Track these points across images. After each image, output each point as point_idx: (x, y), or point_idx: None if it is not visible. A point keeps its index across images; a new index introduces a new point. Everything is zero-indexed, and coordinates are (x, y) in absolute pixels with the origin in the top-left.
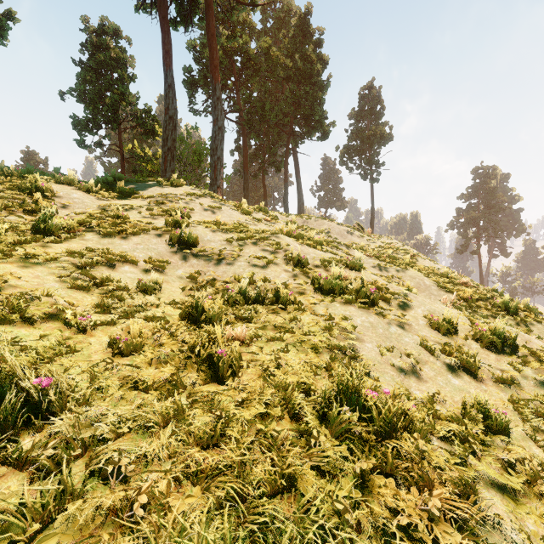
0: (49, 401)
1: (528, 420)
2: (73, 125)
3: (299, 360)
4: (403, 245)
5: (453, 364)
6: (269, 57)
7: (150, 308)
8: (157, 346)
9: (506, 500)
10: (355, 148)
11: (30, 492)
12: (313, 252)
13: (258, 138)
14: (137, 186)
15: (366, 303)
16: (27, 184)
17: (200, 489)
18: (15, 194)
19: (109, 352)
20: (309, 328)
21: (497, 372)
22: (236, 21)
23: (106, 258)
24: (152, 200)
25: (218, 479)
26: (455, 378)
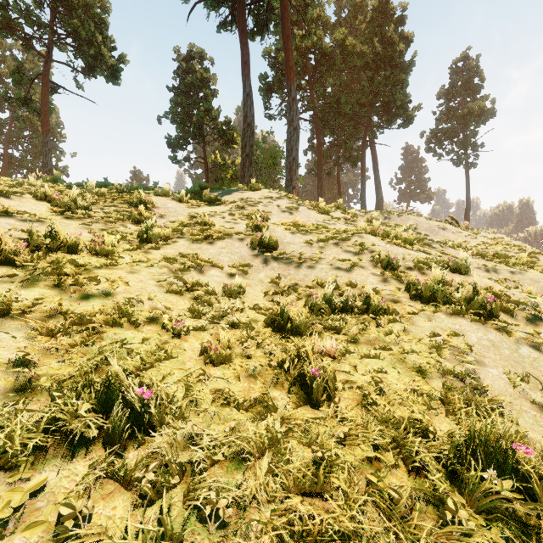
0: (150, 412)
1: None
2: (168, 144)
3: (405, 386)
4: (511, 239)
5: None
6: (344, 48)
7: (236, 313)
8: (245, 356)
9: None
10: (445, 131)
11: (133, 518)
12: (403, 252)
13: (333, 134)
14: (219, 193)
15: (481, 315)
16: (134, 198)
17: None
18: (125, 207)
19: (200, 359)
20: (410, 344)
21: None
22: (310, 19)
23: (196, 263)
24: (233, 205)
25: None
26: None
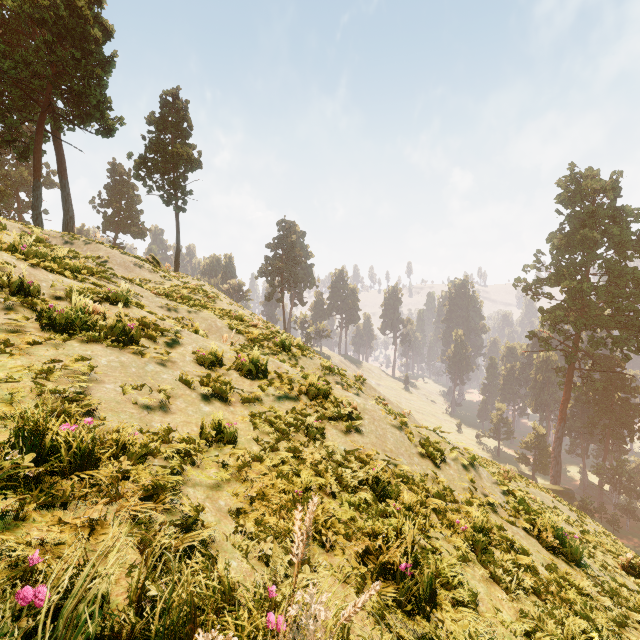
0: None
1: (257, 427)
2: None
3: None
4: (211, 288)
5: (210, 393)
6: None
7: None
8: None
9: (209, 490)
10: (156, 163)
11: None
12: (55, 279)
13: None
14: None
15: (123, 342)
16: None
17: None
18: None
19: None
20: (12, 374)
21: (246, 394)
22: None
23: None
24: None
25: None
26: (207, 406)
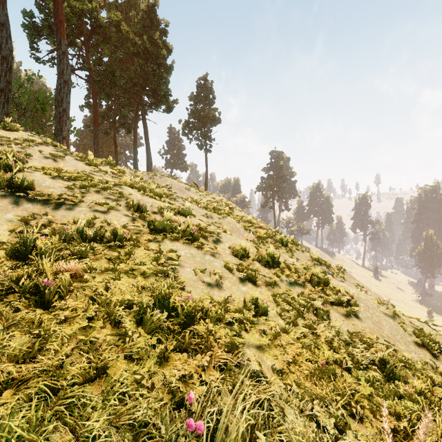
0: None
1: (279, 305)
2: None
3: (128, 284)
4: (227, 200)
5: (243, 277)
6: (119, 30)
7: None
8: None
9: (258, 351)
10: (194, 124)
11: None
12: (152, 201)
13: (109, 99)
14: None
15: (190, 240)
16: None
17: (9, 395)
18: None
19: None
20: (141, 260)
21: (267, 280)
22: None
23: None
24: None
25: (30, 382)
26: (243, 286)
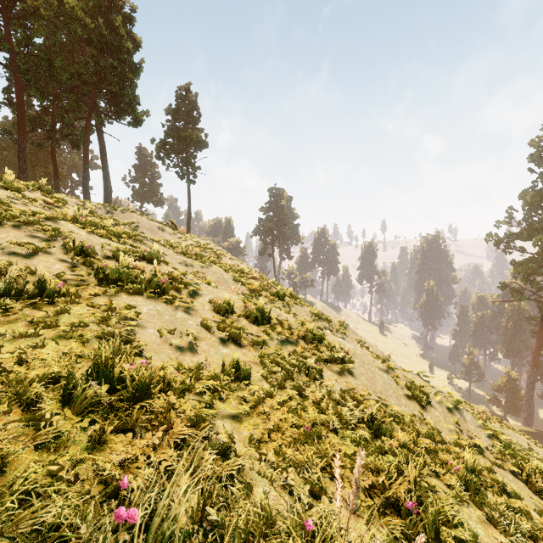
0: None
1: (266, 367)
2: None
3: (56, 353)
4: (216, 245)
5: (226, 337)
6: (60, 2)
7: None
8: None
9: (234, 422)
10: (172, 145)
11: None
12: (105, 243)
13: (44, 98)
14: None
15: (157, 294)
16: None
17: None
18: None
19: None
20: (82, 320)
21: (255, 339)
22: None
23: None
24: None
25: None
26: (224, 348)
